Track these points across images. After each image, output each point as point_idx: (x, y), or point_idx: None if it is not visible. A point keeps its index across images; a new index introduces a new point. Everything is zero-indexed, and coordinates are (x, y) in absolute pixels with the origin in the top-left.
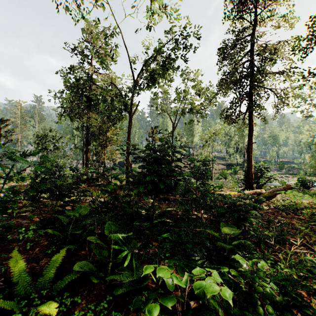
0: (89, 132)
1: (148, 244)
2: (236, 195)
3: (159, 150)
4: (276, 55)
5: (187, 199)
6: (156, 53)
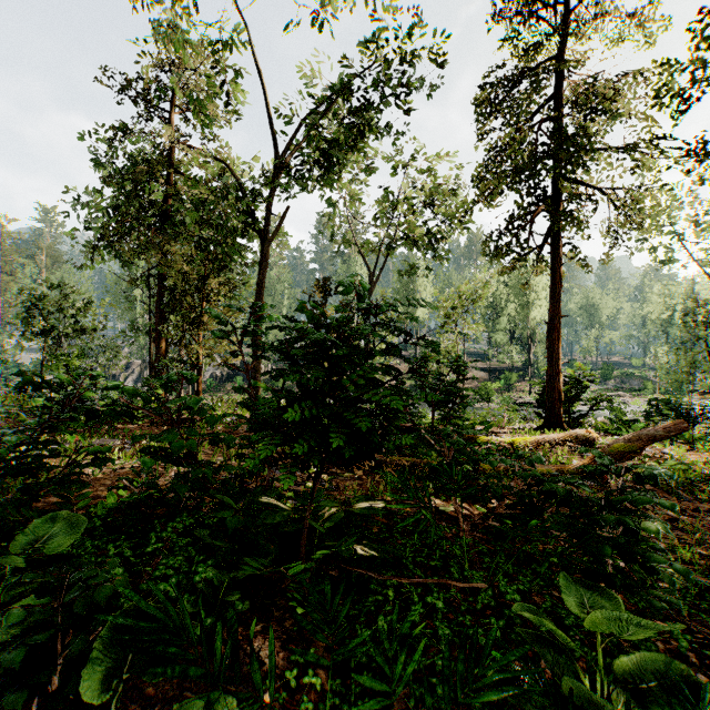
0: (164, 289)
1: (293, 656)
2: (528, 445)
3: (334, 324)
4: (614, 109)
5: (410, 461)
6: (328, 88)
